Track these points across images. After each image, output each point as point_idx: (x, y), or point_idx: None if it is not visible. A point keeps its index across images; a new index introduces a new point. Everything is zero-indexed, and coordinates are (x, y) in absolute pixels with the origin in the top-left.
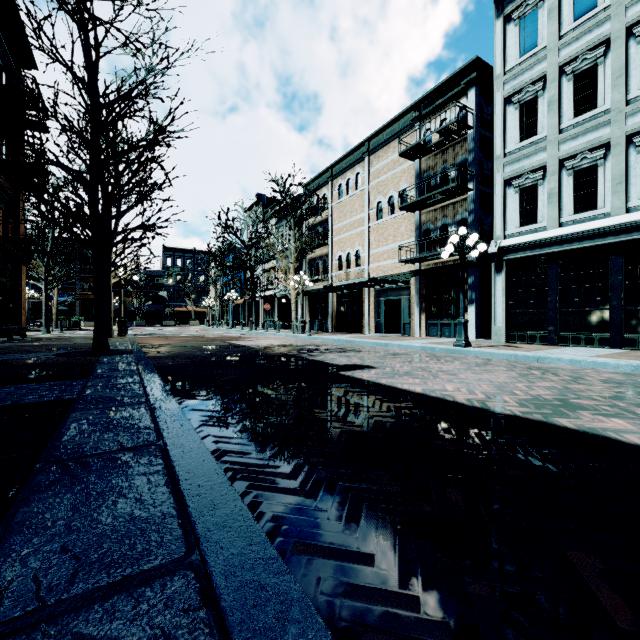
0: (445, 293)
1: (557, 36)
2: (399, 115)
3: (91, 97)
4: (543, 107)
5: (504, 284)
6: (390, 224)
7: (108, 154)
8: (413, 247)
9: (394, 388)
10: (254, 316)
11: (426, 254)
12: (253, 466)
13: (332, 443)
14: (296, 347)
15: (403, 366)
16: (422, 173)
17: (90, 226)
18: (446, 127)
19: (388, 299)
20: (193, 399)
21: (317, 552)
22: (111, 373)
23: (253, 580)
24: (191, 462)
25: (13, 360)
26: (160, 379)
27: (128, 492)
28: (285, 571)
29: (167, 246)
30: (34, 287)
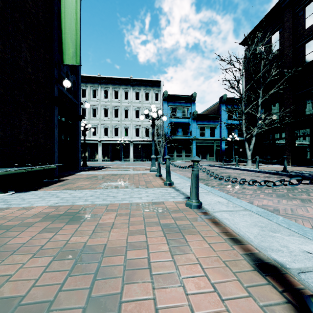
0: None
1: None
2: None
3: None
4: None
5: None
6: None
7: None
8: None
9: None
10: None
11: None
12: None
13: None
14: None
15: None
16: None
17: None
18: None
19: None
20: None
21: None
22: None
23: None
24: None
25: None
26: None
27: None
28: None
29: None
30: None
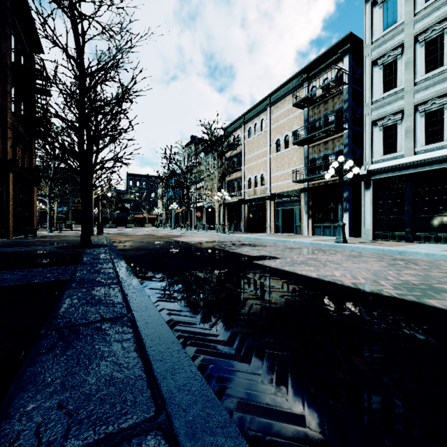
0: (326, 204)
1: (412, 14)
2: (292, 77)
3: (79, 69)
4: (401, 67)
5: (371, 197)
6: (286, 155)
7: (91, 108)
8: (303, 171)
9: (295, 274)
10: (189, 221)
11: (313, 176)
12: (198, 334)
13: (256, 317)
14: (220, 243)
15: (299, 257)
16: (309, 118)
17: (79, 158)
18: (327, 84)
19: (284, 208)
20: (150, 280)
21: (257, 411)
22: (93, 261)
23: (213, 443)
24: (153, 332)
25: (27, 251)
26: (127, 266)
27: (108, 356)
28: (238, 435)
29: (129, 173)
30: (42, 201)
